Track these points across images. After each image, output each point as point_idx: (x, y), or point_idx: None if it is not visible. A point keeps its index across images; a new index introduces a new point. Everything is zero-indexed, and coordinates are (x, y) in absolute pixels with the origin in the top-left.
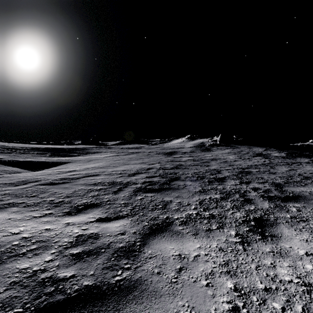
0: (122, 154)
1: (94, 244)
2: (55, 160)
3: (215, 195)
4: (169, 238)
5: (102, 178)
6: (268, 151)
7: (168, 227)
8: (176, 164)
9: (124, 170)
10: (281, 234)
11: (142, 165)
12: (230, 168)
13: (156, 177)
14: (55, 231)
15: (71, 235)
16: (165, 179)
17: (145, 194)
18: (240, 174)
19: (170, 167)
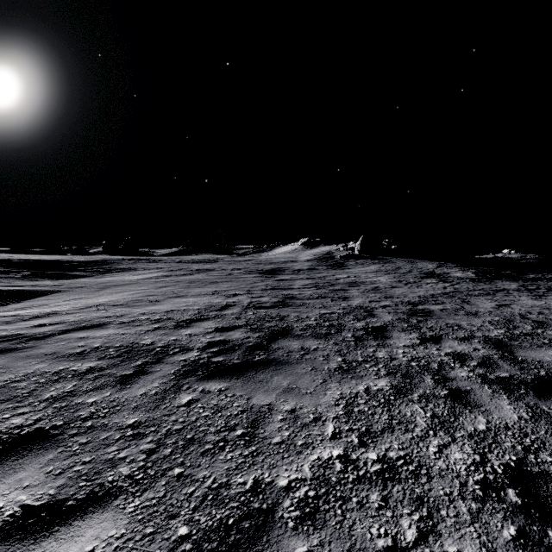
0: (177, 274)
1: None
2: (27, 286)
3: (379, 380)
4: None
5: (109, 334)
6: (443, 268)
7: (259, 548)
8: (282, 294)
9: (171, 312)
10: None
11: (212, 297)
12: (389, 304)
13: (238, 330)
14: None
15: None
16: (257, 335)
17: (202, 386)
18: (413, 317)
19: (270, 301)
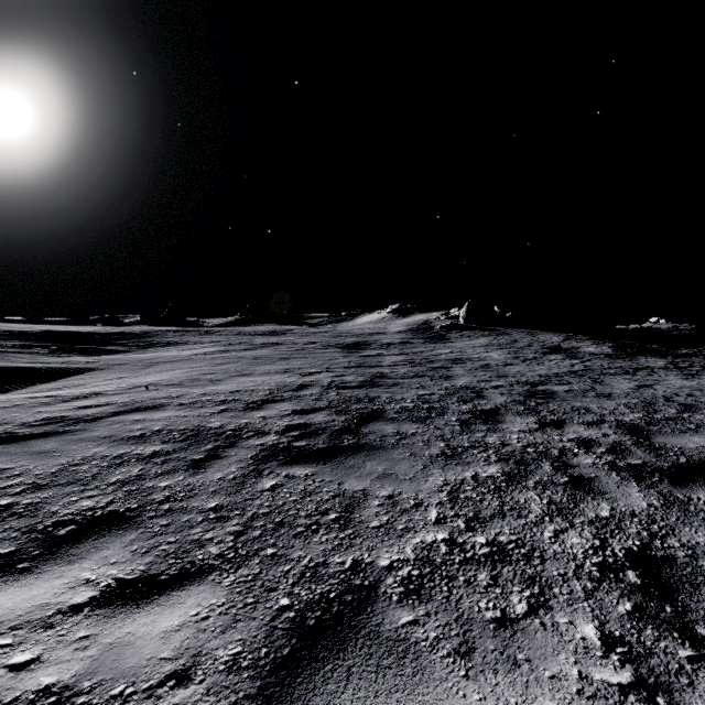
0: (237, 349)
1: None
2: (57, 363)
3: (488, 466)
4: (371, 685)
5: (168, 416)
6: (572, 341)
7: (364, 616)
8: (370, 373)
9: (237, 393)
10: None
11: (284, 376)
12: (502, 385)
13: (320, 412)
14: None
15: None
16: (344, 418)
17: (286, 471)
18: (531, 399)
19: (356, 381)
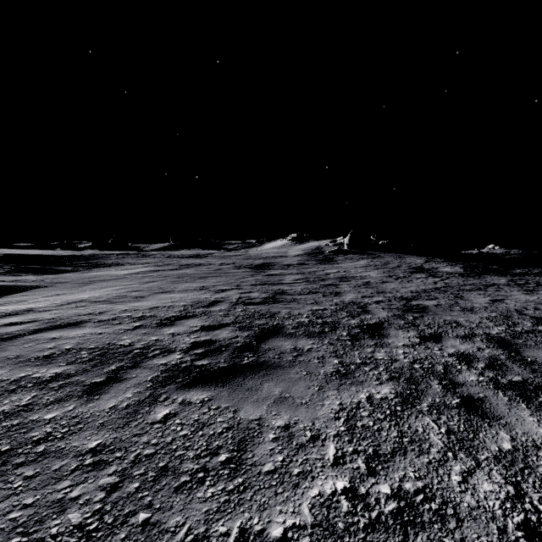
0: (165, 269)
1: None
2: (8, 281)
3: (381, 386)
4: None
5: (84, 334)
6: (432, 263)
7: None
8: (272, 290)
9: (155, 309)
10: None
11: (200, 292)
12: (382, 300)
13: (225, 328)
14: None
15: None
16: (246, 334)
17: (182, 396)
18: (408, 313)
19: (260, 297)
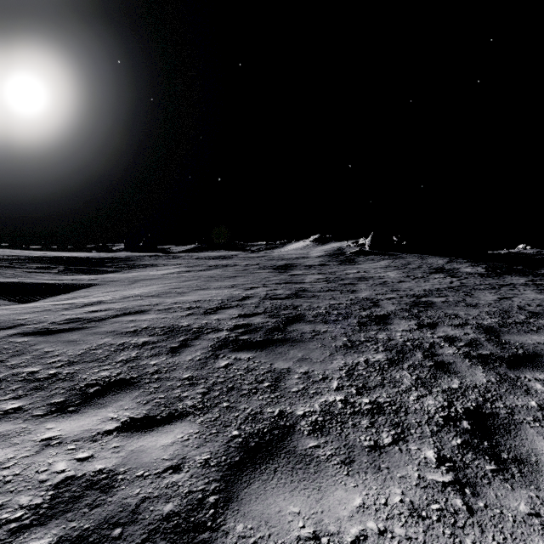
0: (196, 269)
1: (98, 511)
2: (68, 280)
3: (377, 354)
4: (289, 477)
5: (152, 318)
6: (453, 264)
7: (285, 442)
8: (295, 287)
9: (198, 302)
10: (535, 455)
11: (232, 290)
12: (394, 297)
13: (258, 316)
14: (7, 468)
15: (44, 481)
16: (275, 320)
17: (234, 355)
18: (414, 308)
19: (285, 293)
